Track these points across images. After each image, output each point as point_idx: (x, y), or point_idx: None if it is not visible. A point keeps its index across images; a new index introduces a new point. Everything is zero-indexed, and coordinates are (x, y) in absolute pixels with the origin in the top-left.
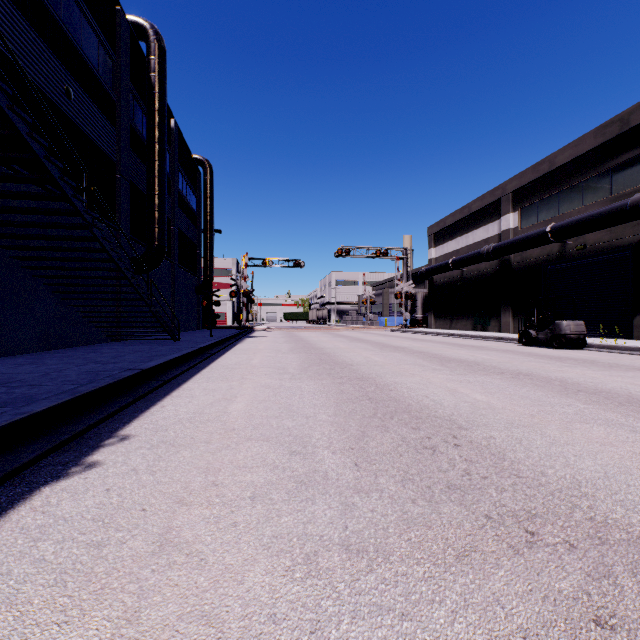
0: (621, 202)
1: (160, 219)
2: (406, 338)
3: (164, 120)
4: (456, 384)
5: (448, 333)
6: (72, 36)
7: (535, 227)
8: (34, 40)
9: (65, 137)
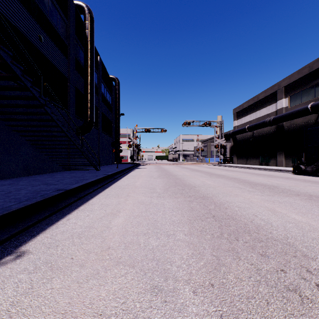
0: None
1: (90, 106)
2: (222, 169)
3: (93, 54)
4: (271, 204)
5: (246, 166)
6: (42, 8)
7: (299, 106)
8: (20, 8)
9: (26, 52)
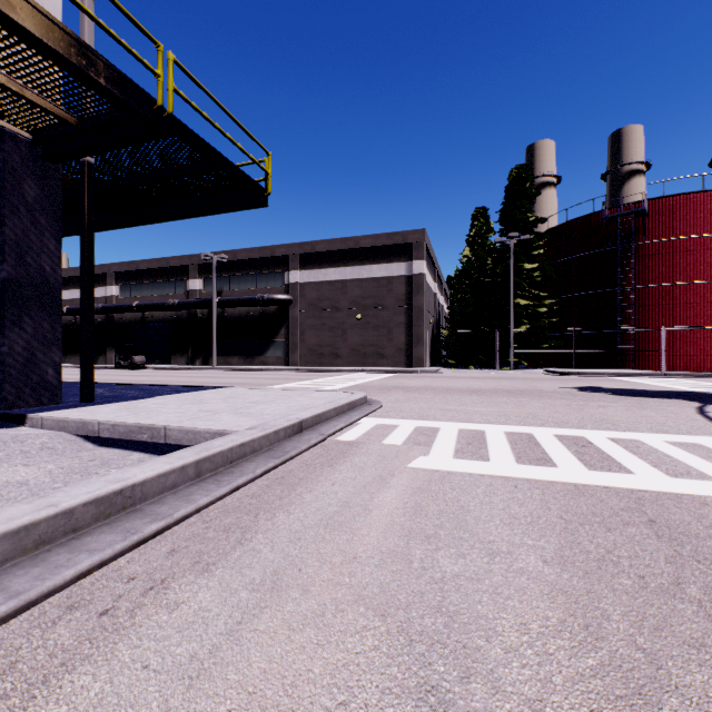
0: (165, 301)
1: None
2: None
3: None
4: None
5: (66, 366)
6: None
7: (130, 299)
8: None
9: None
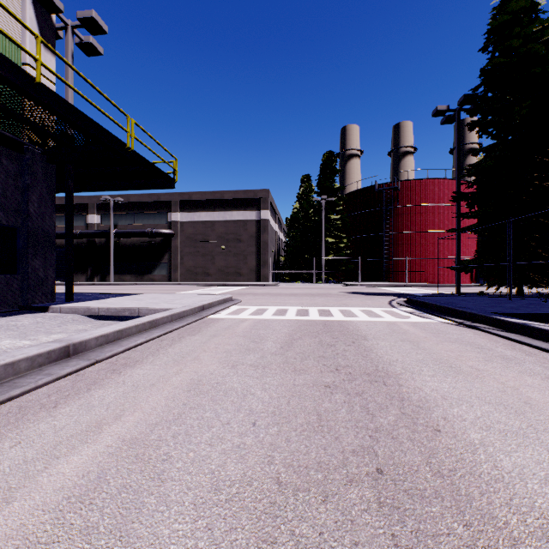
0: None
1: None
2: None
3: None
4: None
5: None
6: None
7: None
8: None
9: None
